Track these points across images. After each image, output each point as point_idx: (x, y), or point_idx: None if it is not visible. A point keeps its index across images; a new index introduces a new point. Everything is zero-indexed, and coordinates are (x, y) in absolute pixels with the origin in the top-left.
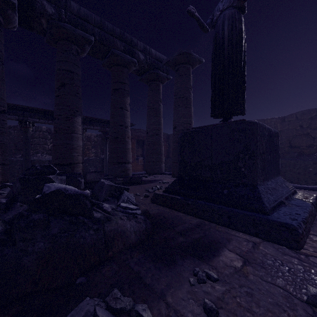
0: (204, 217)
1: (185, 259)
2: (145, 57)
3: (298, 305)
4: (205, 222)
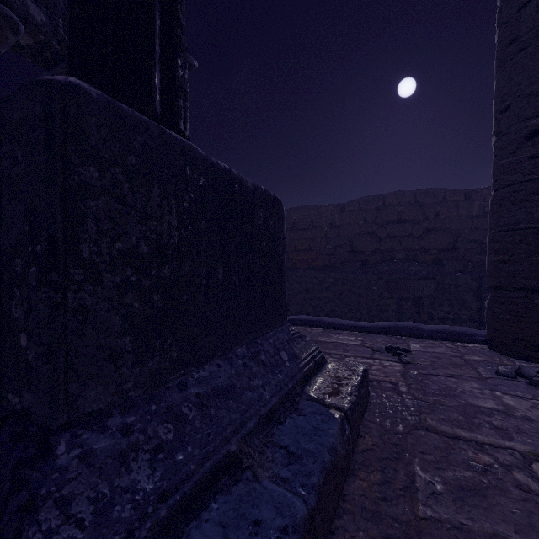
0: None
1: None
2: (50, 20)
3: None
4: None
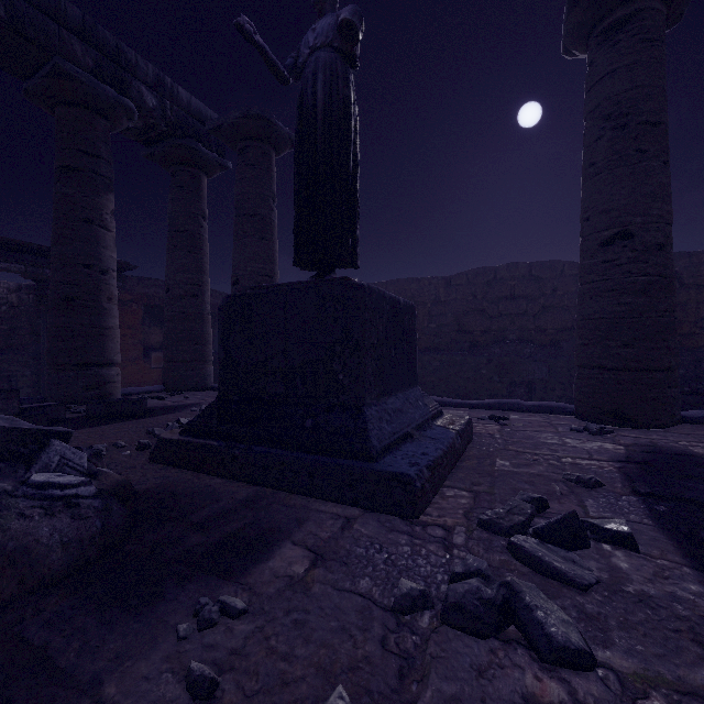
0: (265, 481)
1: (189, 584)
2: (160, 103)
3: (378, 620)
4: (267, 492)
